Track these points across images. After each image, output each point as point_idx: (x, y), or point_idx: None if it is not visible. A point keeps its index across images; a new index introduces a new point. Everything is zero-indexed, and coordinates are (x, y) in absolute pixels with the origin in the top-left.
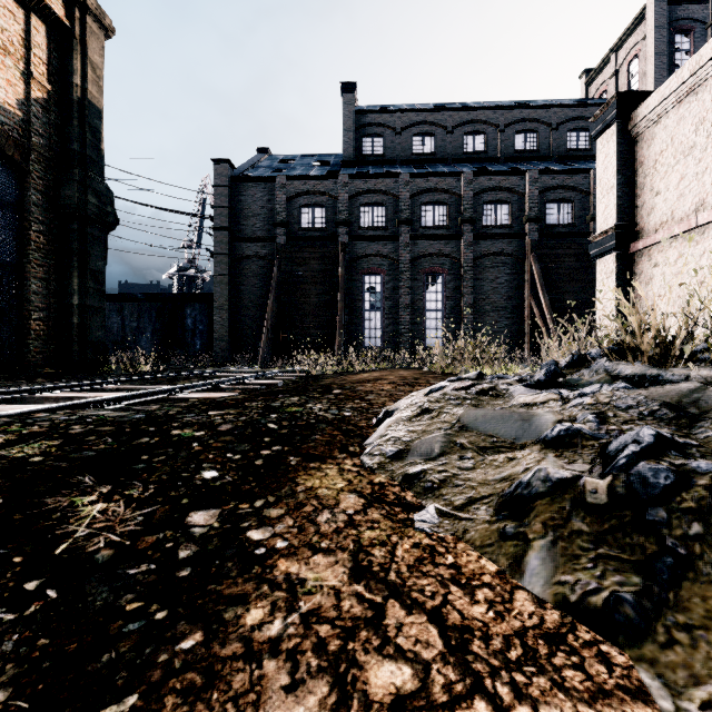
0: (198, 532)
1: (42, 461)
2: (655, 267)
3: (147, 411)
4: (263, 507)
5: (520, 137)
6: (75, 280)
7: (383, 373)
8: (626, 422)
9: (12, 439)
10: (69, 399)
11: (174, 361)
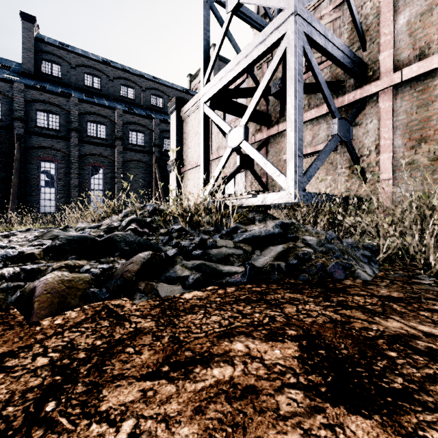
0: None
1: None
2: (188, 180)
3: None
4: None
5: (154, 97)
6: None
7: None
8: (16, 242)
9: None
10: None
11: None
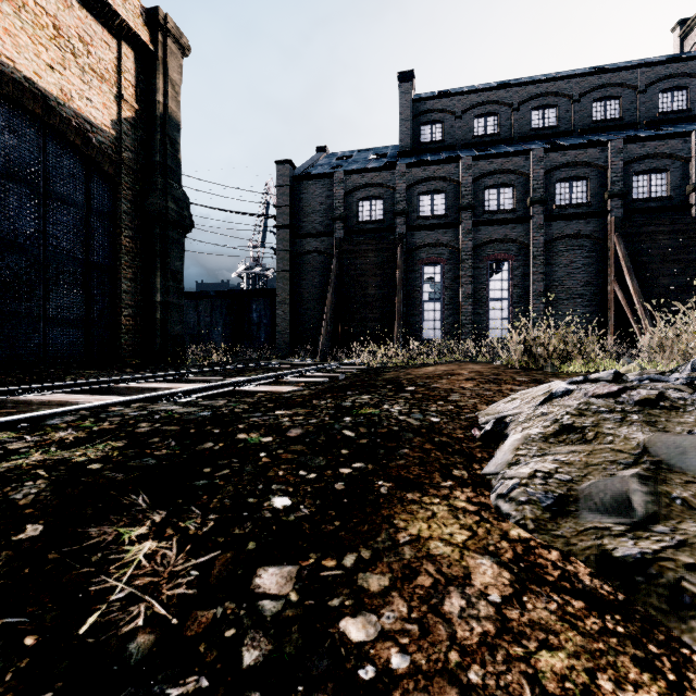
0: (269, 609)
1: (100, 469)
2: None
3: (214, 407)
4: (355, 569)
5: (598, 105)
6: (157, 280)
7: (450, 366)
8: None
9: (81, 438)
10: (148, 390)
11: (241, 352)
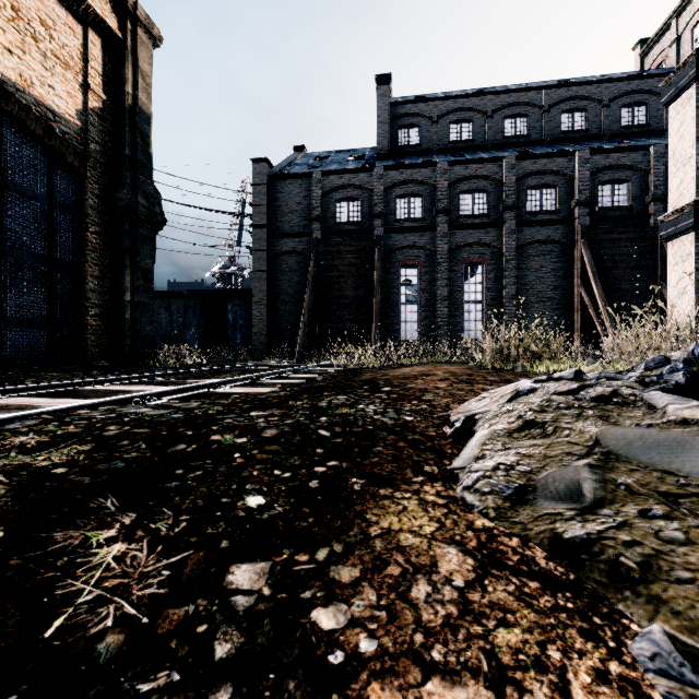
0: (242, 604)
1: (65, 473)
2: None
3: (186, 409)
4: (328, 563)
5: (566, 117)
6: (126, 278)
7: (425, 367)
8: None
9: (44, 442)
10: (116, 393)
11: (216, 354)
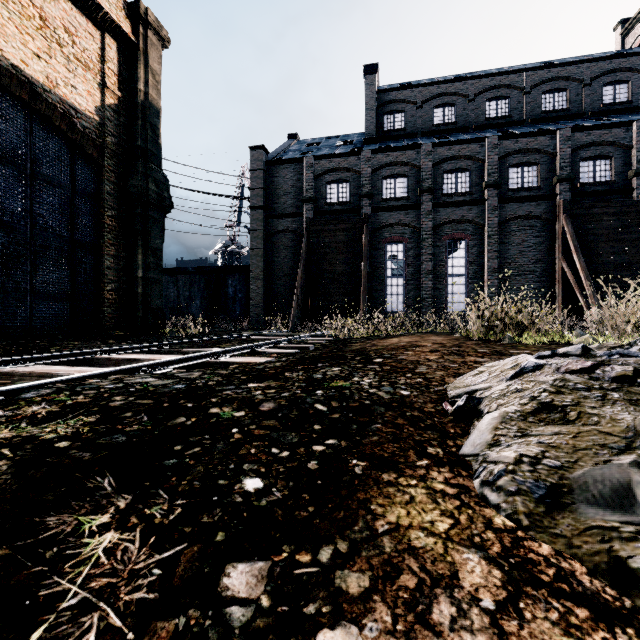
0: (238, 618)
1: (67, 448)
2: None
3: (188, 379)
4: (332, 566)
5: (547, 97)
6: (139, 256)
7: (413, 338)
8: None
9: (54, 412)
10: (127, 361)
11: (218, 324)
